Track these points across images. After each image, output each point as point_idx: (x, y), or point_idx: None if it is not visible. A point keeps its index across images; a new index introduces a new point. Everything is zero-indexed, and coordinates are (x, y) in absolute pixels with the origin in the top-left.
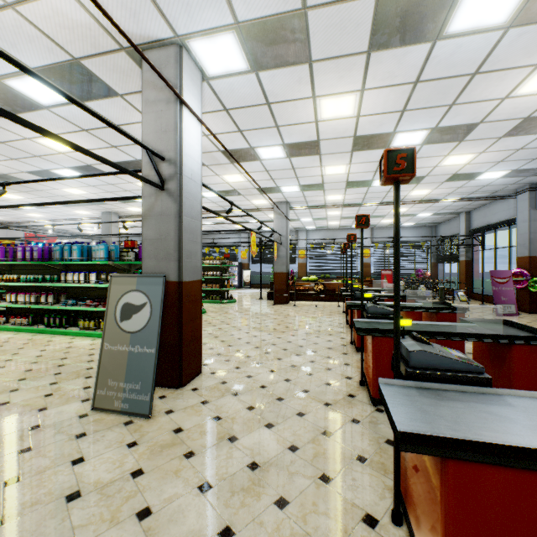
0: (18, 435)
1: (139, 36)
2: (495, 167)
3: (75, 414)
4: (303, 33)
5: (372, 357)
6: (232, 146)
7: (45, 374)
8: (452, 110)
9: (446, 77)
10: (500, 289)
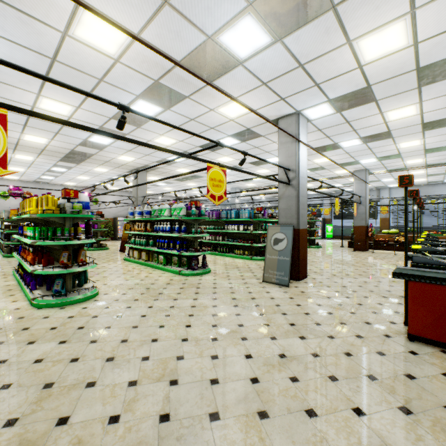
0: (241, 284)
1: (279, 115)
2: None
3: (257, 282)
4: (369, 93)
5: None
6: (321, 144)
7: (234, 269)
8: None
9: None
10: None
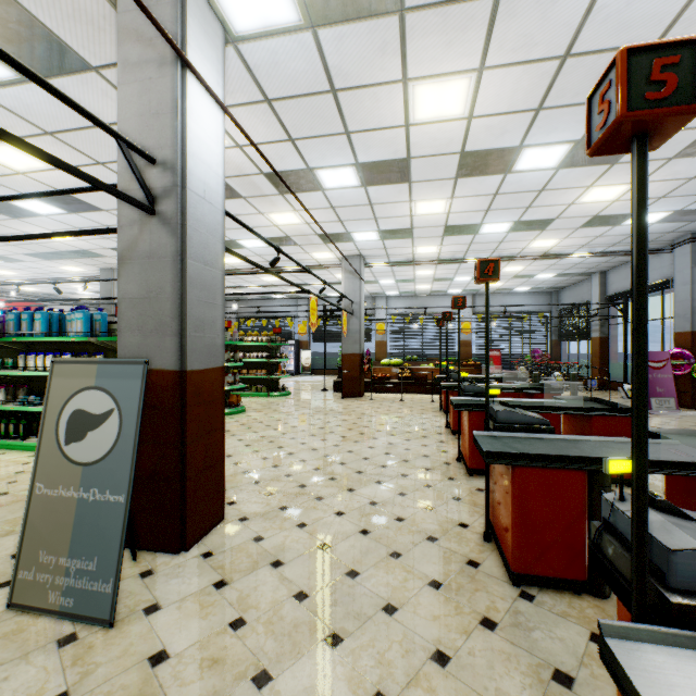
0: None
1: None
2: (652, 206)
3: None
4: None
5: (513, 502)
6: (279, 166)
7: None
8: None
9: (613, 48)
10: (655, 376)
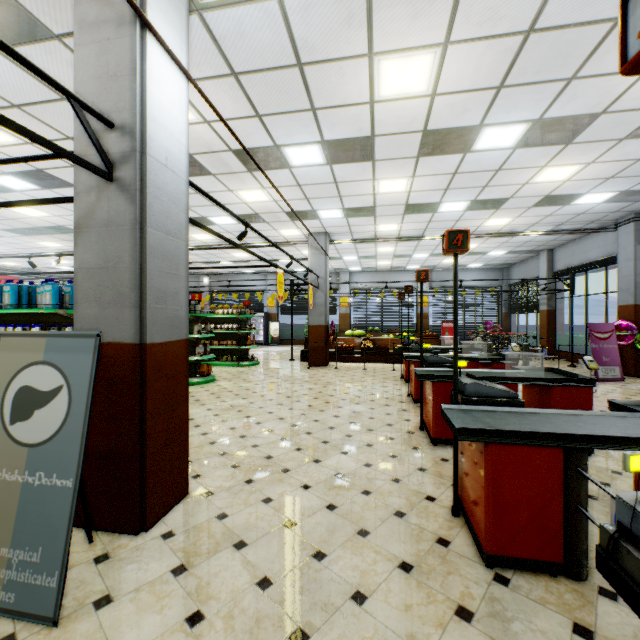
0: None
1: None
2: (601, 186)
3: None
4: None
5: (486, 481)
6: (247, 142)
7: None
8: (569, 88)
9: (576, 24)
10: (601, 346)
